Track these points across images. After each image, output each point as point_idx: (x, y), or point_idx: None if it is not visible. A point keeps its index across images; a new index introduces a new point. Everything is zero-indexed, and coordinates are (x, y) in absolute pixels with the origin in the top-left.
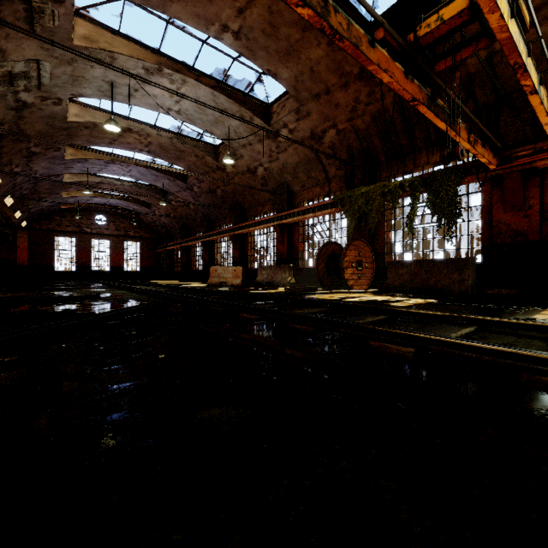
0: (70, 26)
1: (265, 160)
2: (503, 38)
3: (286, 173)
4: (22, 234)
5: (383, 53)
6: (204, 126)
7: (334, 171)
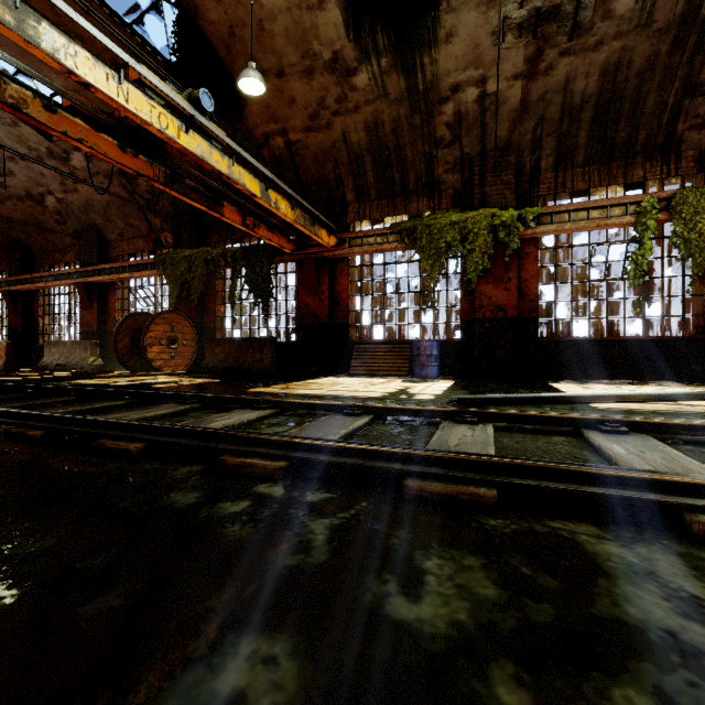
0: None
1: (57, 188)
2: (179, 147)
3: (94, 212)
4: None
5: (75, 121)
6: None
7: (159, 223)
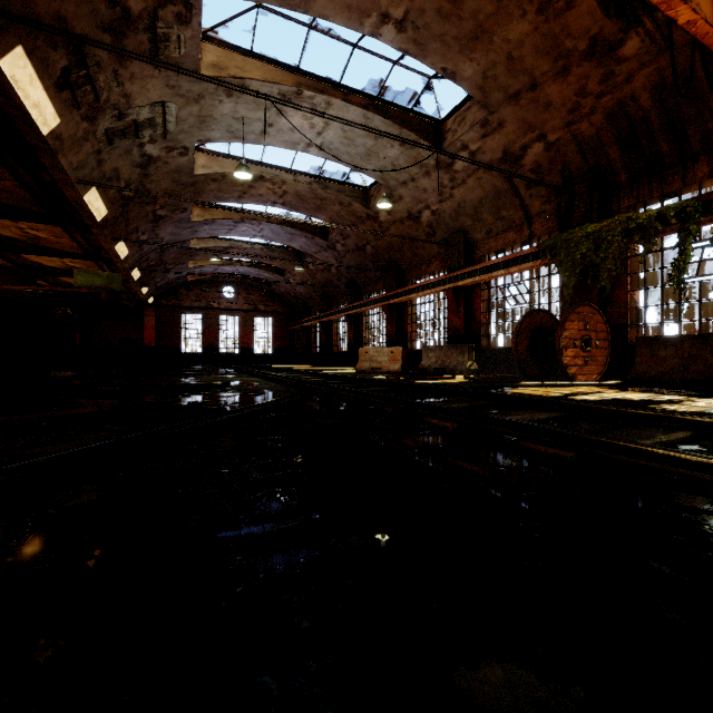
0: (197, 53)
1: (434, 200)
2: None
3: (463, 215)
4: (149, 311)
5: None
6: (352, 162)
7: (538, 206)
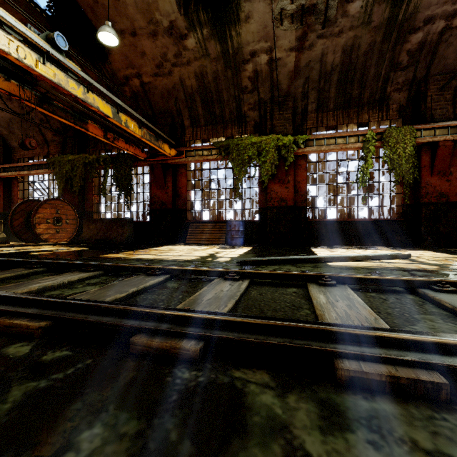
0: None
1: None
2: (37, 74)
3: None
4: None
5: None
6: None
7: (51, 136)
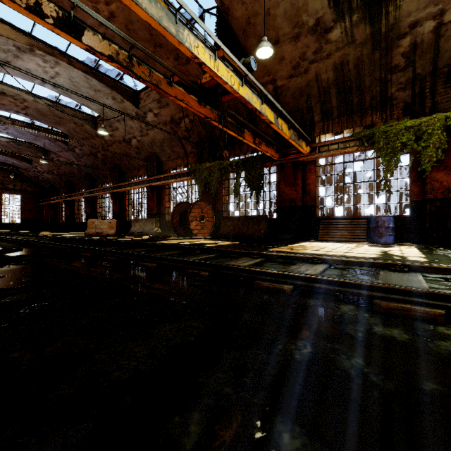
0: None
1: (138, 134)
2: (238, 96)
3: (155, 146)
4: None
5: (180, 89)
6: (80, 100)
7: (190, 149)
